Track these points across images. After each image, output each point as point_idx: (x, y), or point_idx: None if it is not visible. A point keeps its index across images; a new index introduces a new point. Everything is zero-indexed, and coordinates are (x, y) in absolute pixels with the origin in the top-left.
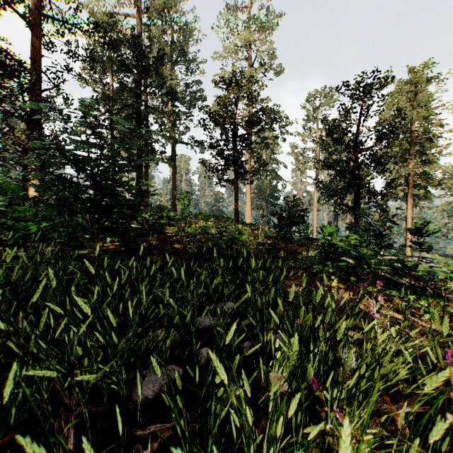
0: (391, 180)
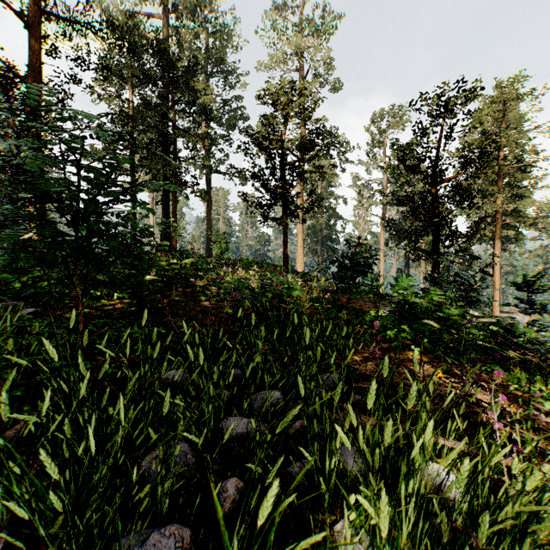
0: (479, 218)
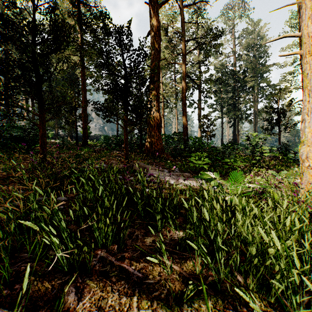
0: None
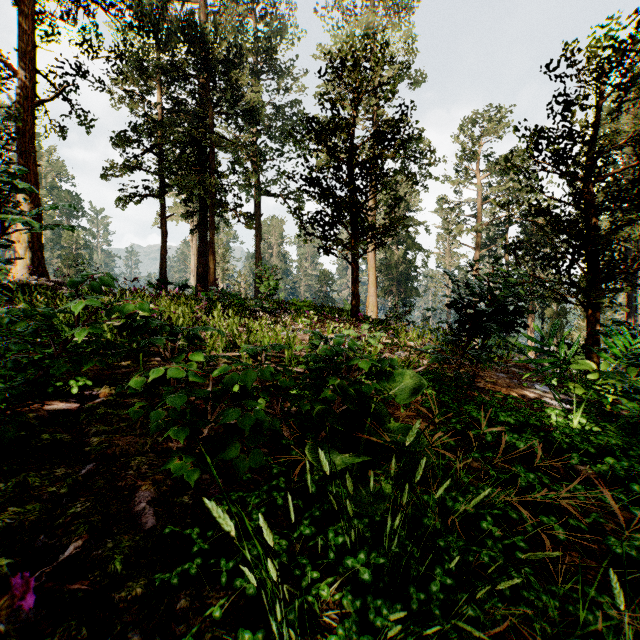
0: None
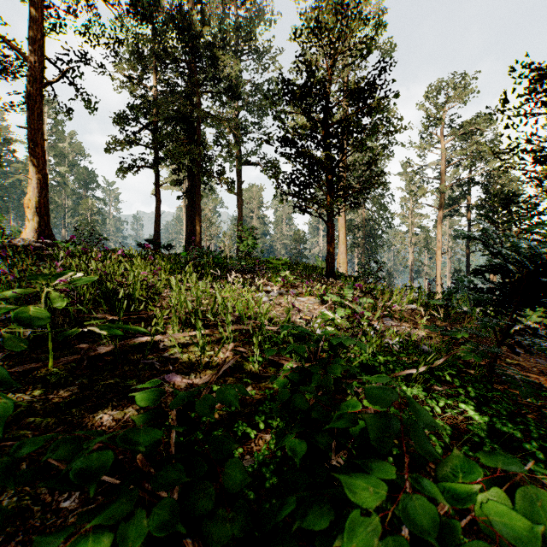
0: None
